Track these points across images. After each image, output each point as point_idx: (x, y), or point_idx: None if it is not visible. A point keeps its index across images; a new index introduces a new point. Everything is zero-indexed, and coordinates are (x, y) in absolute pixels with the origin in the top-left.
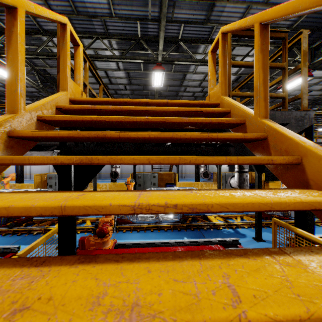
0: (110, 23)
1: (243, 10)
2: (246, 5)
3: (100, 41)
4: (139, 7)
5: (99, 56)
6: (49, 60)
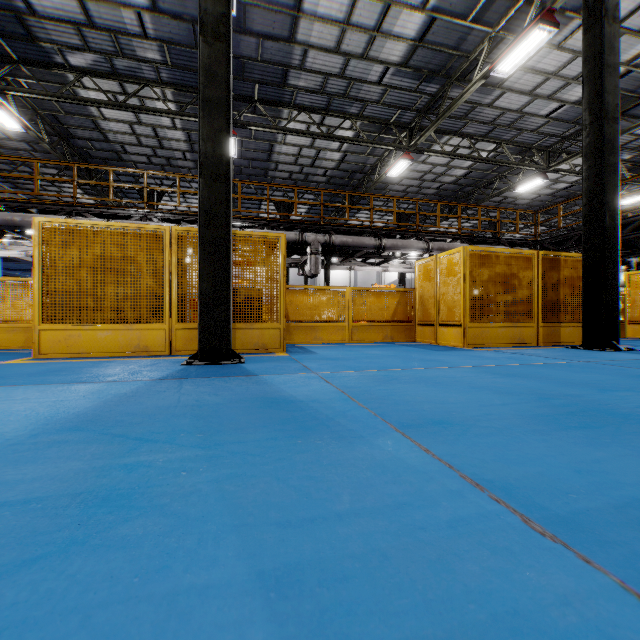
0: (523, 134)
1: (631, 139)
2: (637, 137)
3: (501, 146)
4: (561, 128)
5: (502, 161)
6: (411, 153)
